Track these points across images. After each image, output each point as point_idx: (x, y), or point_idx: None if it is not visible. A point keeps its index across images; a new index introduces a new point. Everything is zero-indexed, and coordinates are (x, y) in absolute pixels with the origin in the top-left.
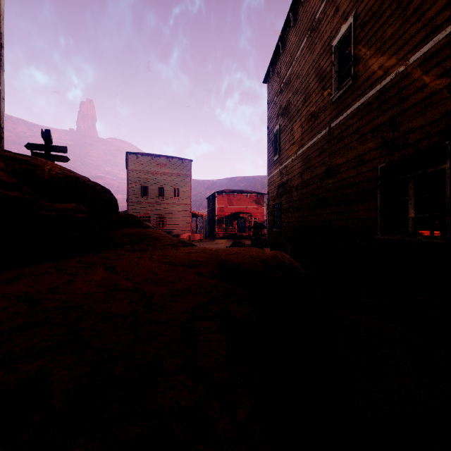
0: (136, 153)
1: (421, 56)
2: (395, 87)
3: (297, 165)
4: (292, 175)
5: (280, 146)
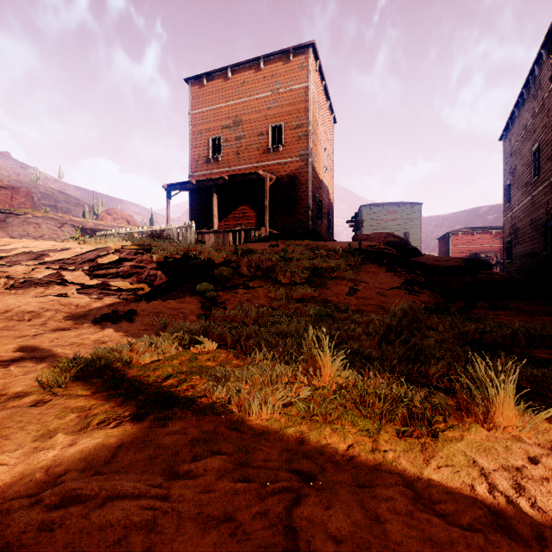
0: (369, 205)
1: None
2: (548, 188)
3: (519, 213)
4: (516, 220)
5: (511, 197)
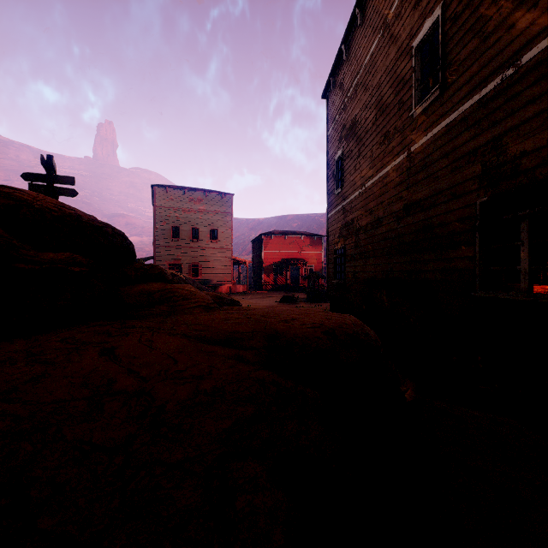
0: (164, 185)
1: (538, 54)
2: (501, 96)
3: (366, 200)
4: (358, 213)
5: (344, 177)
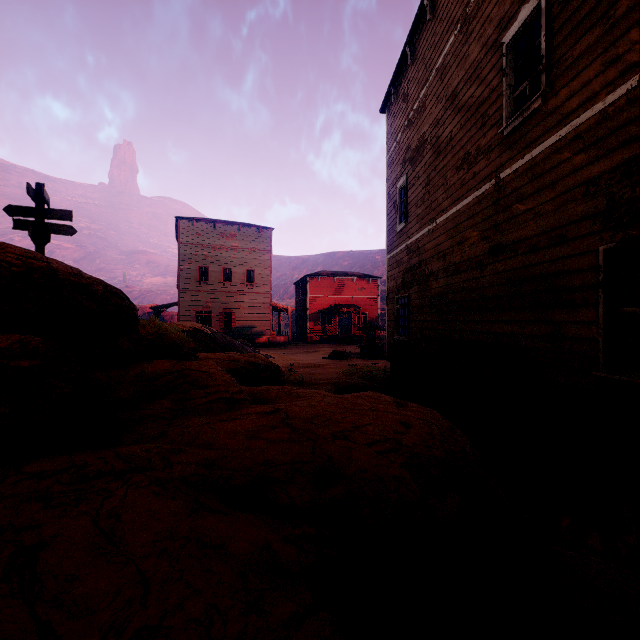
0: (190, 218)
1: None
2: (637, 103)
3: (437, 239)
4: (428, 255)
5: (408, 210)
